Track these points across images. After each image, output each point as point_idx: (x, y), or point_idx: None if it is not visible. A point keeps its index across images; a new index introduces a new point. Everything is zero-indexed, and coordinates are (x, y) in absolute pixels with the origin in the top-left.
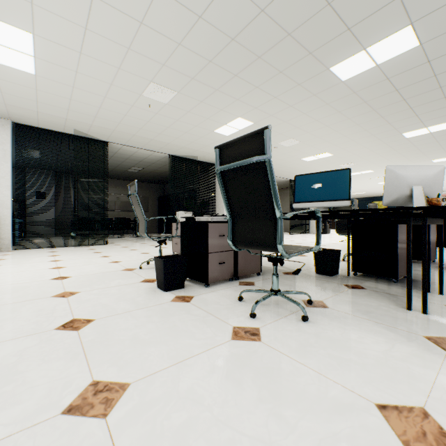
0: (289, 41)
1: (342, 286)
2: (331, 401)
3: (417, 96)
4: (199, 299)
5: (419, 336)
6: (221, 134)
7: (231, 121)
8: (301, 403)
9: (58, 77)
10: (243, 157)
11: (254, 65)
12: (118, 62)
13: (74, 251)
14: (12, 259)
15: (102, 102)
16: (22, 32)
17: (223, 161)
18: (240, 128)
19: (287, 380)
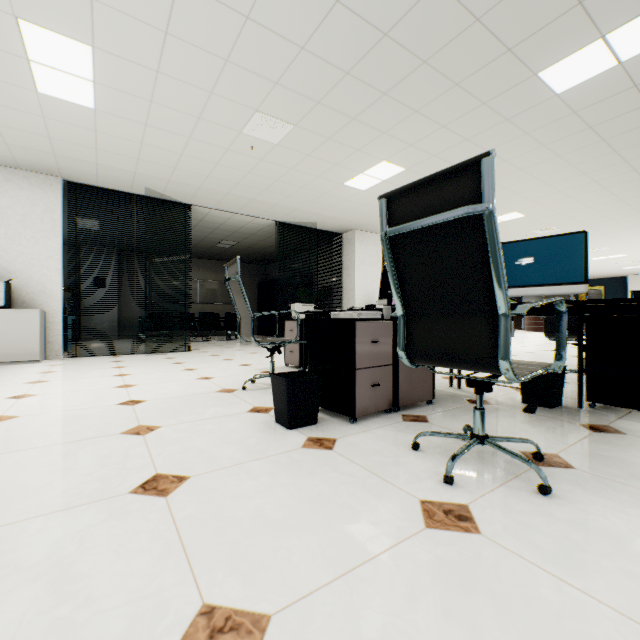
0: (476, 31)
1: (579, 427)
2: None
3: None
4: (346, 444)
5: None
6: (355, 187)
7: (370, 167)
8: None
9: (125, 111)
10: (434, 211)
11: (414, 75)
12: (211, 83)
13: (146, 361)
14: (64, 372)
15: (184, 146)
16: (78, 45)
17: (394, 219)
18: (384, 178)
19: (568, 629)
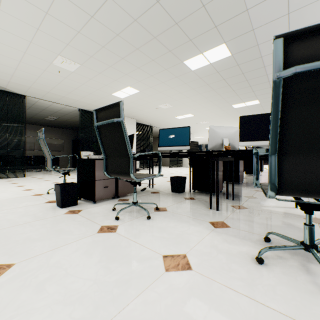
0: (155, 42)
1: (182, 199)
2: (140, 257)
3: (235, 84)
4: (85, 211)
5: (207, 222)
6: (118, 96)
7: (123, 88)
8: (123, 260)
9: None
10: (109, 118)
11: (134, 53)
12: (30, 37)
13: None
14: None
15: (17, 65)
16: None
17: (98, 119)
18: (131, 94)
19: (121, 250)
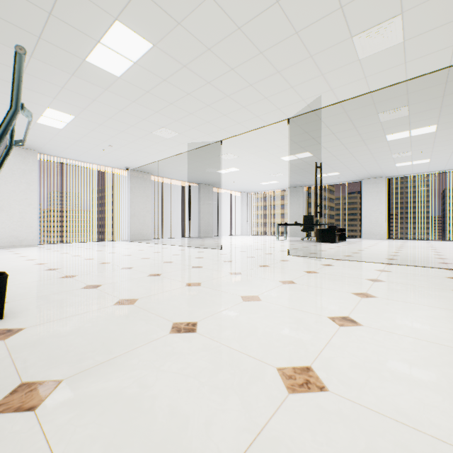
0: None
1: None
2: None
3: None
4: None
5: None
6: None
7: None
8: None
9: None
10: None
11: None
12: None
13: None
14: None
15: None
16: None
17: None
18: None
19: None
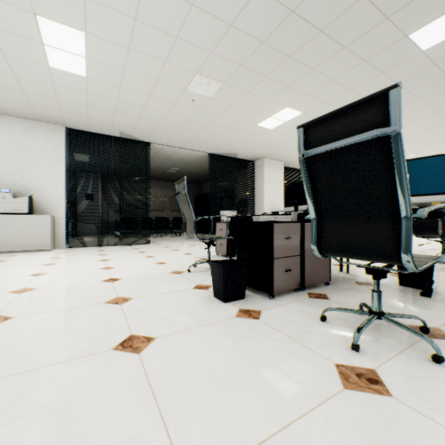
0: (362, 5)
1: None
2: None
3: None
4: (269, 315)
5: None
6: (265, 127)
7: (277, 112)
8: None
9: (107, 78)
10: (345, 135)
11: (313, 41)
12: (165, 54)
13: (120, 251)
14: (66, 257)
15: (146, 101)
16: (75, 31)
17: (309, 143)
18: (286, 120)
19: None
